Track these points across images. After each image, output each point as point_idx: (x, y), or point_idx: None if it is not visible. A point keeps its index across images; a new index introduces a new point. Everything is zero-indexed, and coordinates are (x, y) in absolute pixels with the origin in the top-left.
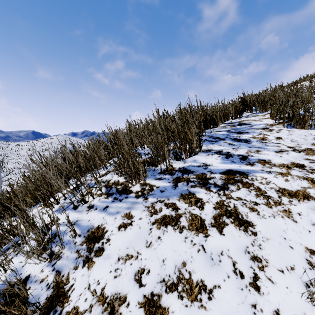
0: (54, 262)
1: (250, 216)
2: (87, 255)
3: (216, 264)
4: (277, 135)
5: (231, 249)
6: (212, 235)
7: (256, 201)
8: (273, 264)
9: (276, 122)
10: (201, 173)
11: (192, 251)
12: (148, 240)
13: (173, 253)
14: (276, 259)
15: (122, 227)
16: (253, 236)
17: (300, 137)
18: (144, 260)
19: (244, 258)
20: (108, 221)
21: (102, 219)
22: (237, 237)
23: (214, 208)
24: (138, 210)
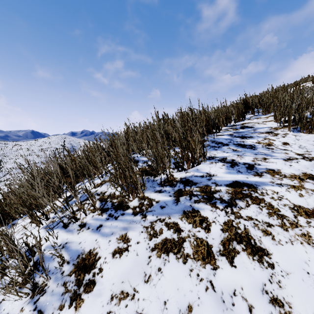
0: (37, 298)
1: (264, 241)
2: (75, 290)
3: (229, 308)
4: (283, 140)
5: (245, 287)
6: (221, 266)
7: (269, 221)
8: (298, 310)
9: (281, 125)
10: (204, 186)
11: (198, 290)
12: (147, 273)
13: (177, 292)
14: (301, 303)
15: (117, 253)
16: (270, 269)
17: (308, 142)
18: (142, 301)
19: (262, 300)
20: (101, 245)
21: (94, 241)
22: (252, 271)
23: (222, 231)
24: (135, 231)
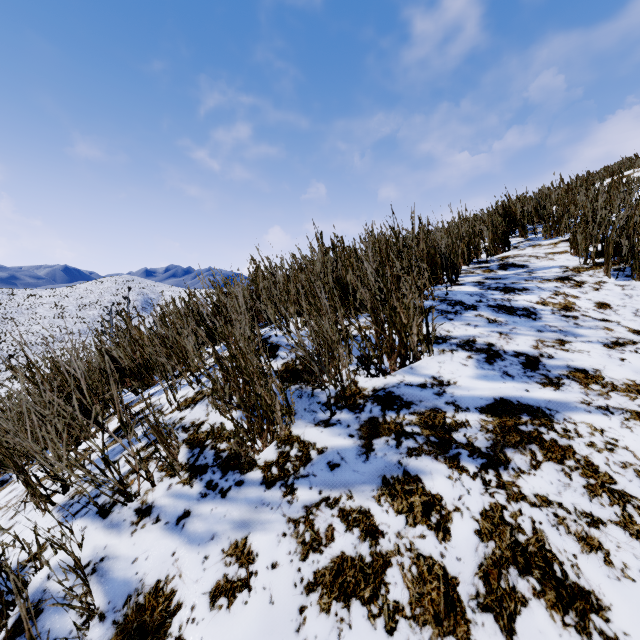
0: None
1: (585, 569)
2: None
3: None
4: (597, 298)
5: None
6: None
7: (593, 510)
8: None
9: (588, 263)
10: (430, 410)
11: None
12: None
13: None
14: None
15: (223, 593)
16: None
17: None
18: None
19: None
20: (184, 568)
21: (169, 558)
22: None
23: (480, 536)
24: (267, 532)
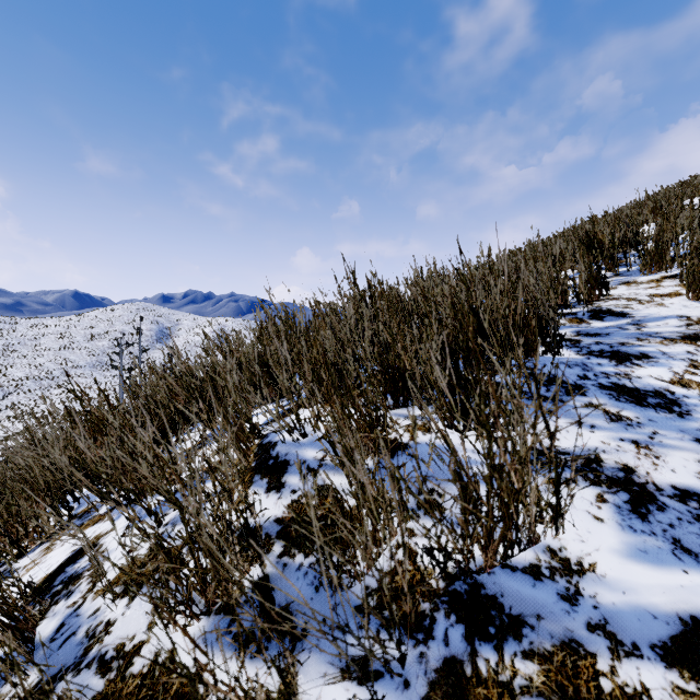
0: None
1: None
2: None
3: None
4: None
5: None
6: None
7: None
8: None
9: None
10: (562, 648)
11: None
12: None
13: None
14: None
15: None
16: None
17: None
18: None
19: None
20: None
21: None
22: None
23: None
24: None
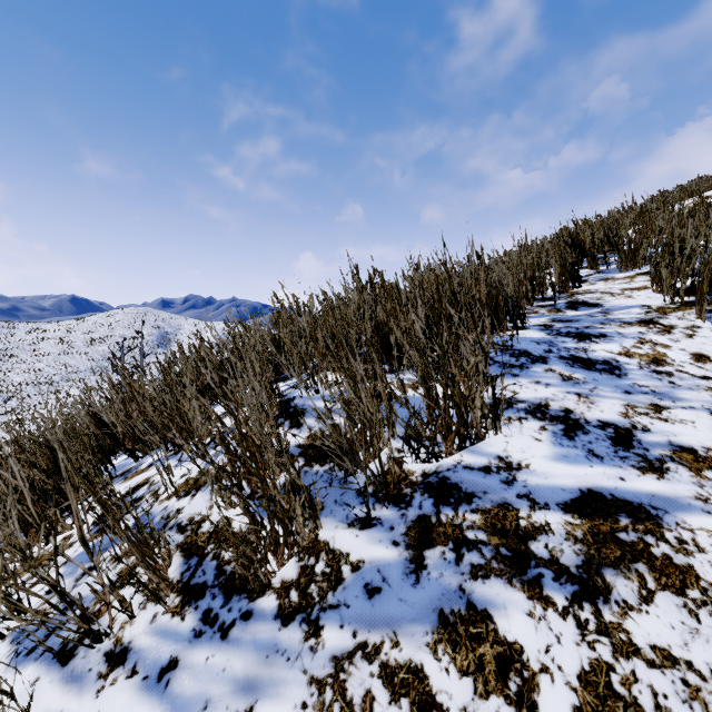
0: None
1: None
2: None
3: None
4: (692, 347)
5: None
6: None
7: None
8: None
9: (676, 302)
10: (497, 506)
11: None
12: None
13: None
14: None
15: None
16: None
17: None
18: None
19: None
20: None
21: None
22: None
23: None
24: (281, 701)
